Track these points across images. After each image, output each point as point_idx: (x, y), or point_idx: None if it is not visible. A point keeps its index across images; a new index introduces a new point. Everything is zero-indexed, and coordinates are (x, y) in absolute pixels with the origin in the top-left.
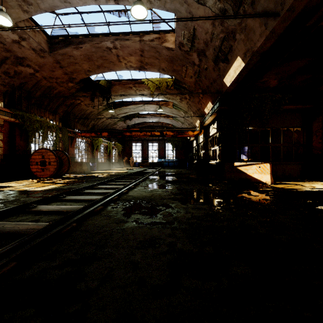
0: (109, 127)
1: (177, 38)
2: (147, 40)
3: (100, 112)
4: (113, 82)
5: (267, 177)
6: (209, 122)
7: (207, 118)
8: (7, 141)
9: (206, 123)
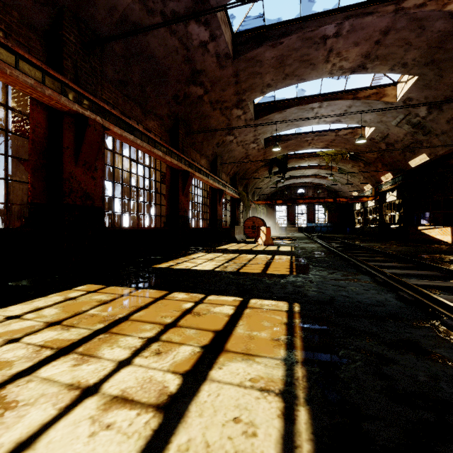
0: (261, 191)
1: (370, 136)
2: (342, 134)
3: (263, 179)
4: (289, 156)
5: (448, 238)
6: (386, 189)
7: (384, 186)
8: (231, 211)
9: (382, 190)
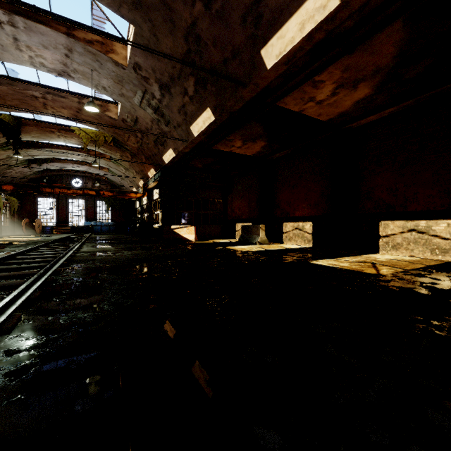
0: None
1: (121, 115)
2: None
3: None
4: (25, 121)
5: (193, 237)
6: (152, 186)
7: (150, 182)
8: None
9: (149, 187)
